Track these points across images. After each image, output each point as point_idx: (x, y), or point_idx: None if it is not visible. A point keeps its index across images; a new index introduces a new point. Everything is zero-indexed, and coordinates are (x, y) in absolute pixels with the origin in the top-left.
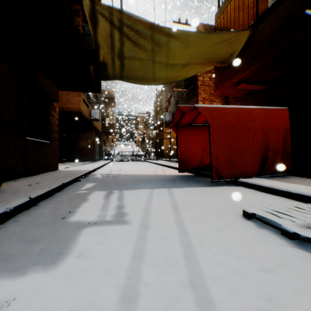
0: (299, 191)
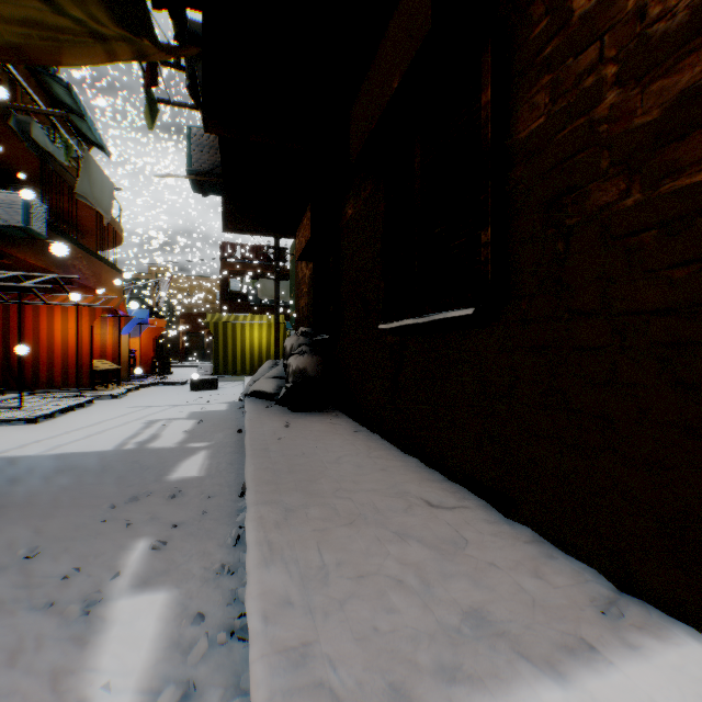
0: None
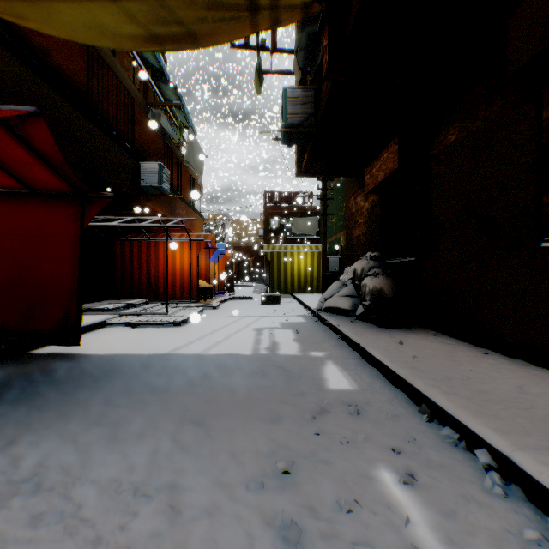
0: (92, 321)
